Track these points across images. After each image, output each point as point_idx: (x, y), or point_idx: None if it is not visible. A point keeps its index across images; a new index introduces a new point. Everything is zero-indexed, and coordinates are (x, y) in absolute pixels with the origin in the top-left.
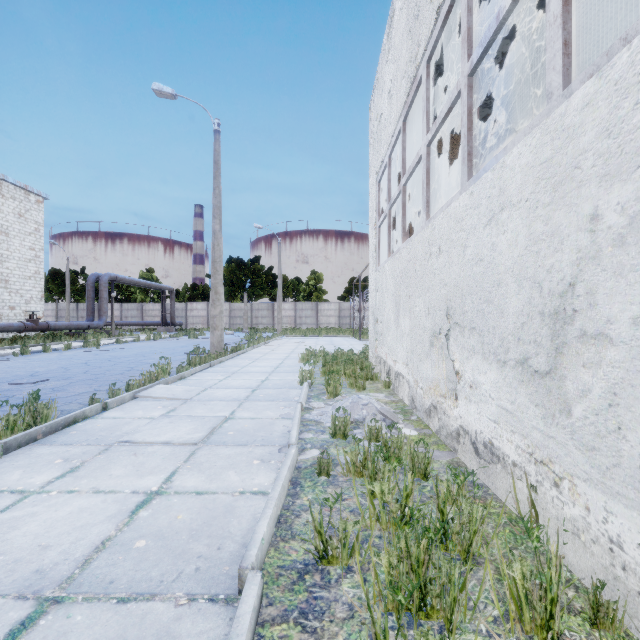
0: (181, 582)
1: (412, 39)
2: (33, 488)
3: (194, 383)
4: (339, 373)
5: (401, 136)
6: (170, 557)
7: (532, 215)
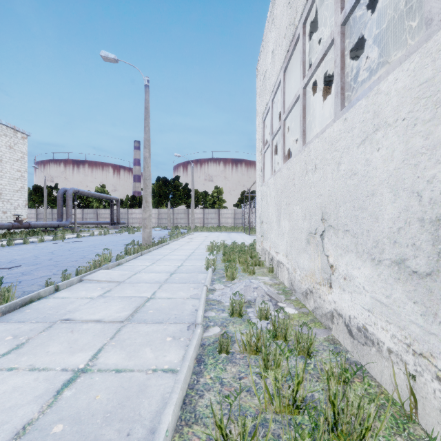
0: None
1: (291, 8)
2: None
3: (128, 268)
4: (235, 260)
5: (282, 84)
6: None
7: (410, 132)
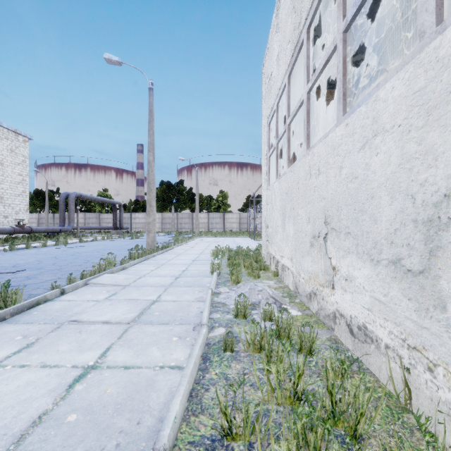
0: None
1: (295, 12)
2: None
3: (132, 272)
4: (240, 265)
5: (286, 88)
6: (95, 432)
7: (405, 138)
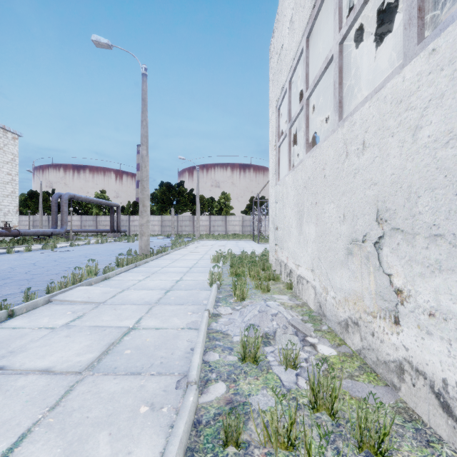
0: None
1: None
2: None
3: (115, 284)
4: (244, 274)
5: (304, 53)
6: None
7: None
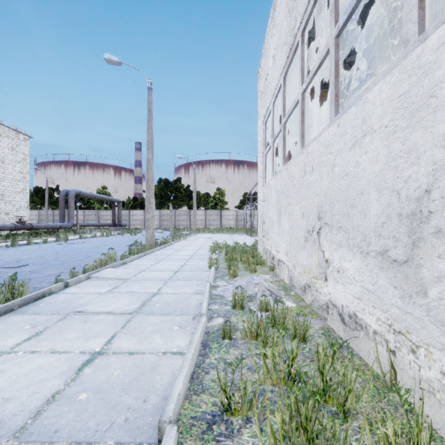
0: (112, 431)
1: (291, 16)
2: (5, 349)
3: (132, 267)
4: (237, 260)
5: (282, 88)
6: (105, 409)
7: (391, 138)
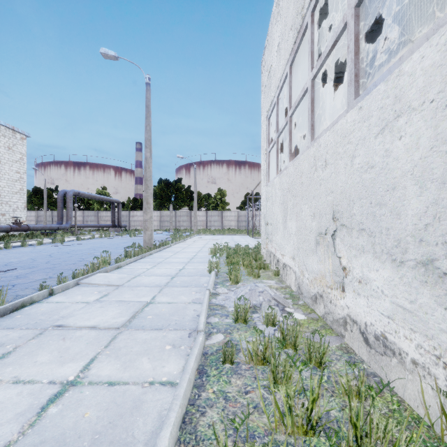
0: None
1: None
2: None
3: (127, 271)
4: (239, 263)
5: (288, 78)
6: None
7: (440, 114)
